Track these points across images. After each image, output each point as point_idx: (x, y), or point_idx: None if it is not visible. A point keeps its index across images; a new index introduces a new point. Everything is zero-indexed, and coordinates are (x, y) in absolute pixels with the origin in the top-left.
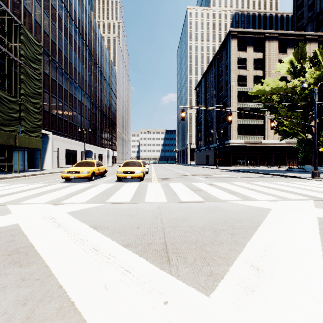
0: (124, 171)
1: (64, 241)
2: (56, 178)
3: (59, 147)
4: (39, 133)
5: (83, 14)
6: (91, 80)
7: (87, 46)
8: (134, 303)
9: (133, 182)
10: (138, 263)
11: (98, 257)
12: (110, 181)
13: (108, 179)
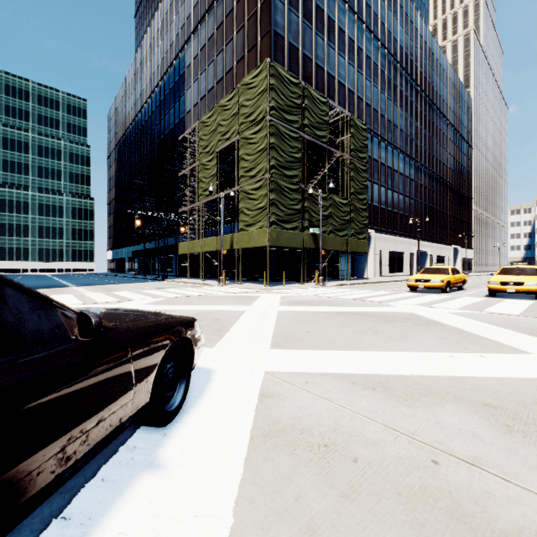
0: (502, 282)
1: (460, 323)
2: (395, 288)
3: (381, 249)
4: (366, 235)
5: (411, 42)
6: (424, 137)
7: (418, 86)
8: (531, 345)
9: (520, 300)
10: (533, 338)
11: (495, 331)
12: (476, 296)
13: (470, 293)
